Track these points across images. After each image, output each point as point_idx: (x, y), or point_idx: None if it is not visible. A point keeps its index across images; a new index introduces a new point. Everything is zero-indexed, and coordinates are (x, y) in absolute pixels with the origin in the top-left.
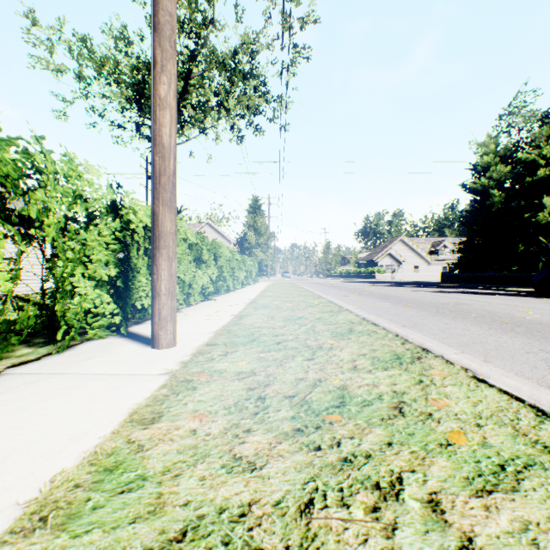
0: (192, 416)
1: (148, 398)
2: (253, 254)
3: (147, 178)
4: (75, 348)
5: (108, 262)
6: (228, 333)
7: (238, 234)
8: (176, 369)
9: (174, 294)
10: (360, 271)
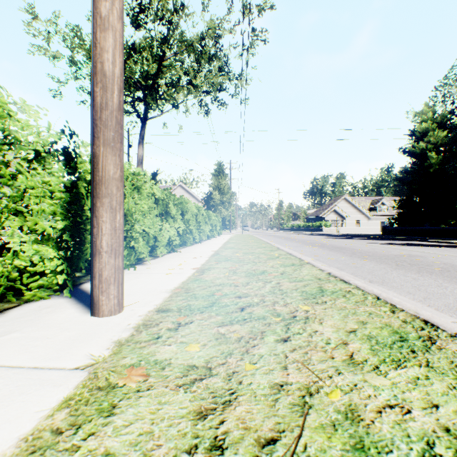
0: None
1: (22, 440)
2: (217, 211)
3: (128, 147)
4: (3, 314)
5: (53, 214)
6: (185, 292)
7: (205, 193)
8: (103, 358)
9: (119, 251)
10: (309, 225)
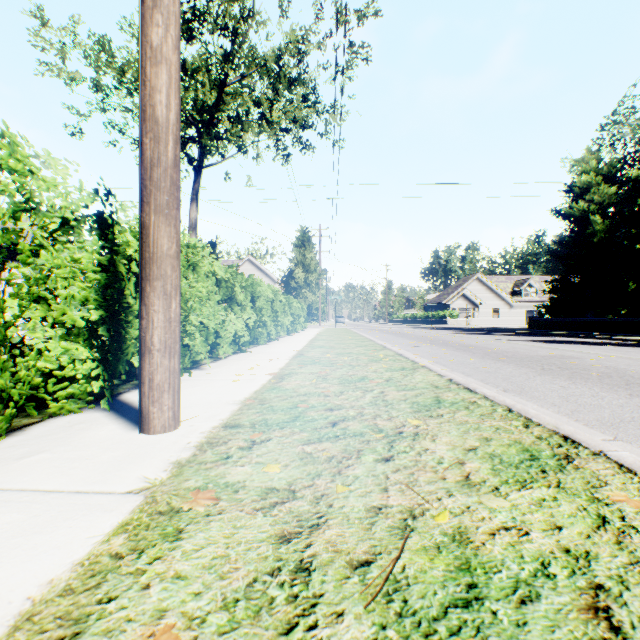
0: (145, 638)
1: (78, 564)
2: (301, 295)
3: None
4: (24, 431)
5: (86, 301)
6: (260, 403)
7: (283, 271)
8: (161, 481)
9: (175, 349)
10: (428, 315)
